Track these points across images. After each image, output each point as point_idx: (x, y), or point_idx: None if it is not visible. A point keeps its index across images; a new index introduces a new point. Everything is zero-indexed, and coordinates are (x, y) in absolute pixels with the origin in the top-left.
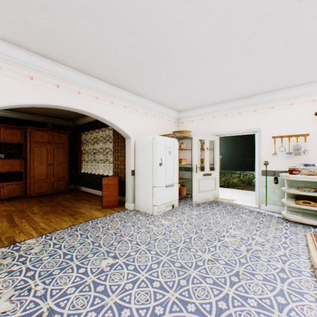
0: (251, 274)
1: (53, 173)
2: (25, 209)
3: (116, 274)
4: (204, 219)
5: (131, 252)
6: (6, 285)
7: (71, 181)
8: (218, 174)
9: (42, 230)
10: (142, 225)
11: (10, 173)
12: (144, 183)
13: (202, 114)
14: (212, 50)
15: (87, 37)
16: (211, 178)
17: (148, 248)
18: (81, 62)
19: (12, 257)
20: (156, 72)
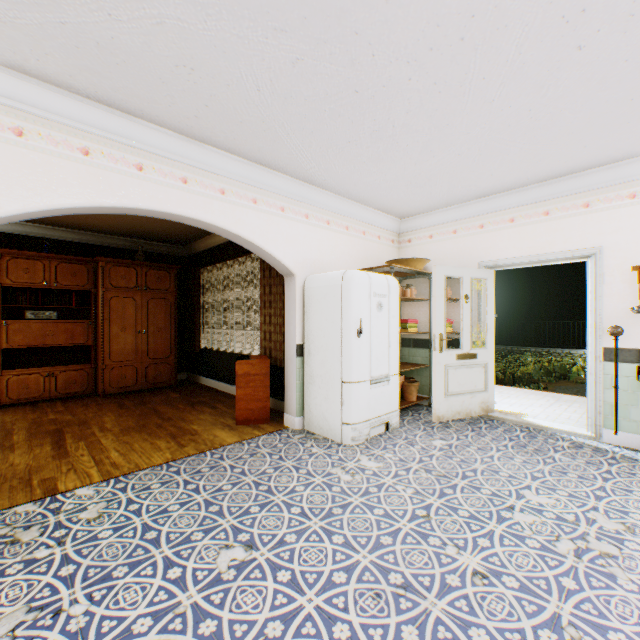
0: (596, 629)
1: (146, 348)
2: (90, 421)
3: (248, 592)
4: (460, 461)
5: (287, 536)
6: (14, 594)
7: (182, 364)
8: (492, 355)
9: (111, 467)
10: (316, 468)
11: (68, 347)
12: (324, 373)
13: (454, 221)
14: (483, 54)
15: (190, 50)
16: (476, 365)
17: (326, 527)
18: (186, 112)
19: (41, 526)
20: (347, 124)
